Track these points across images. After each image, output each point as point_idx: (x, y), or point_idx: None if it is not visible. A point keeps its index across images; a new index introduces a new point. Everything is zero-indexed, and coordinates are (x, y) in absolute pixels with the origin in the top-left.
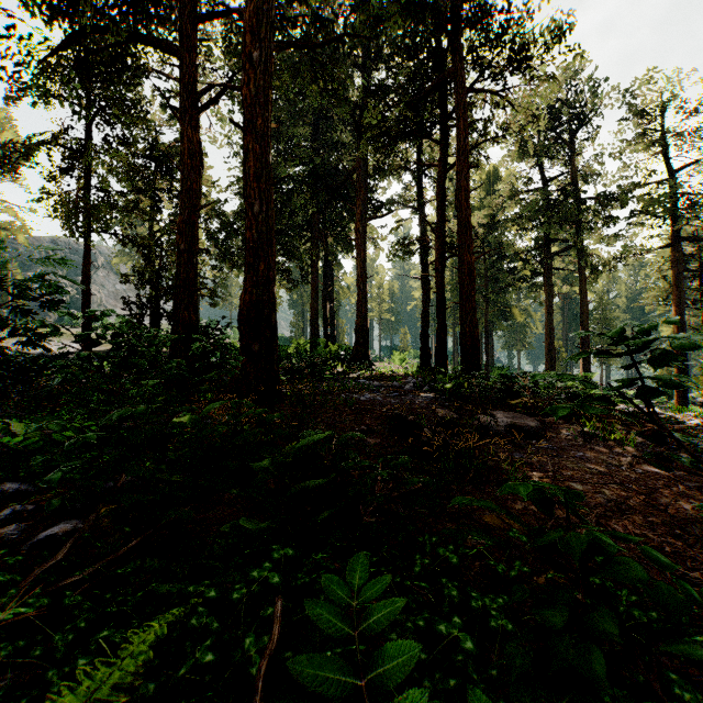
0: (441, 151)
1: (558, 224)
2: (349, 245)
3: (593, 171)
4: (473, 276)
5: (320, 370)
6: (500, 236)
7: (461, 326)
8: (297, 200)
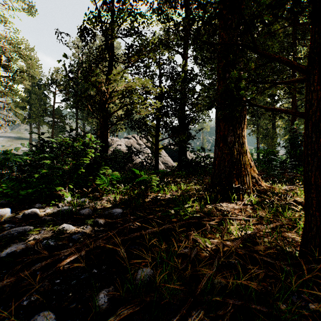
0: None
1: None
2: None
3: None
4: None
5: None
6: None
7: None
8: None
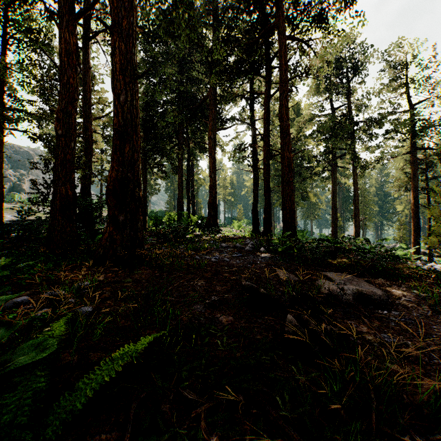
0: (267, 82)
1: (340, 138)
2: (204, 148)
3: (361, 105)
4: (291, 167)
5: (181, 234)
6: (303, 145)
7: (283, 203)
8: (168, 116)
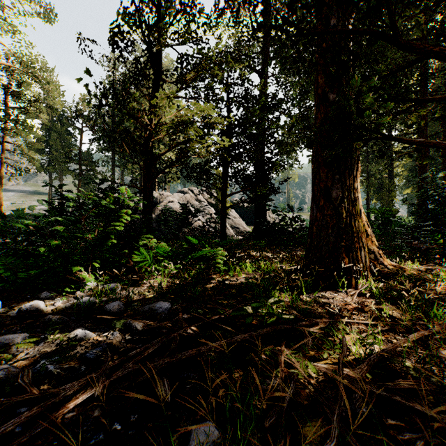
0: None
1: None
2: None
3: None
4: None
5: None
6: None
7: None
8: None
